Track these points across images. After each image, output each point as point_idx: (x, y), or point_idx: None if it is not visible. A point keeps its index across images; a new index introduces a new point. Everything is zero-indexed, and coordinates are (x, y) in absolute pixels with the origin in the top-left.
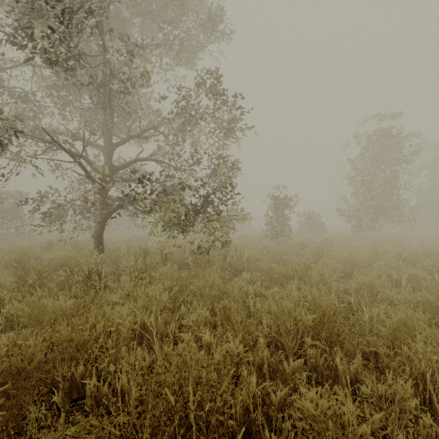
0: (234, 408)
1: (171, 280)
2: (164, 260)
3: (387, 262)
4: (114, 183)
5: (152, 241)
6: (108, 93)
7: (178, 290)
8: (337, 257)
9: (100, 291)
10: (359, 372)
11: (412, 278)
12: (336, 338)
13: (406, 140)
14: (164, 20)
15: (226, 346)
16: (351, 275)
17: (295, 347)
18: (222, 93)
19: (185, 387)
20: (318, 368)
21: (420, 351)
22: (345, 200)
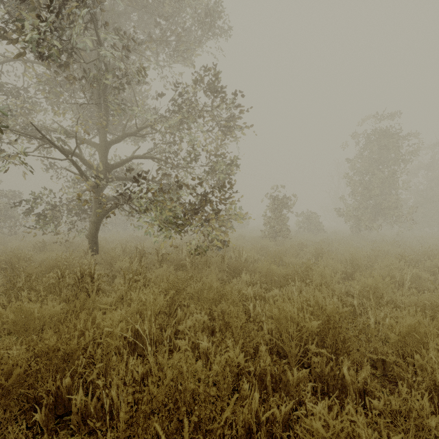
0: (235, 429)
1: (167, 283)
2: (161, 262)
3: (388, 263)
4: (109, 182)
5: (149, 242)
6: (102, 89)
7: (174, 293)
8: (337, 258)
9: (92, 295)
10: (369, 382)
11: (415, 279)
12: (342, 345)
13: (404, 139)
14: (161, 15)
15: (225, 355)
16: (352, 276)
17: (298, 354)
18: (220, 90)
19: (181, 402)
20: (323, 378)
21: (435, 361)
22: (343, 200)
